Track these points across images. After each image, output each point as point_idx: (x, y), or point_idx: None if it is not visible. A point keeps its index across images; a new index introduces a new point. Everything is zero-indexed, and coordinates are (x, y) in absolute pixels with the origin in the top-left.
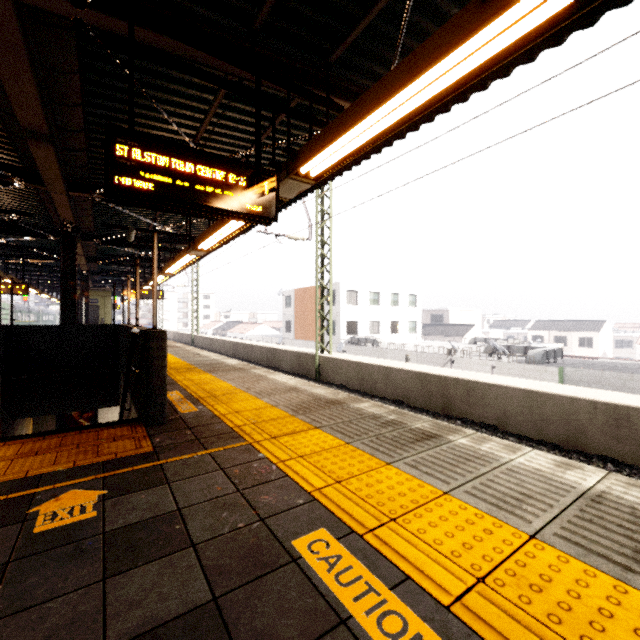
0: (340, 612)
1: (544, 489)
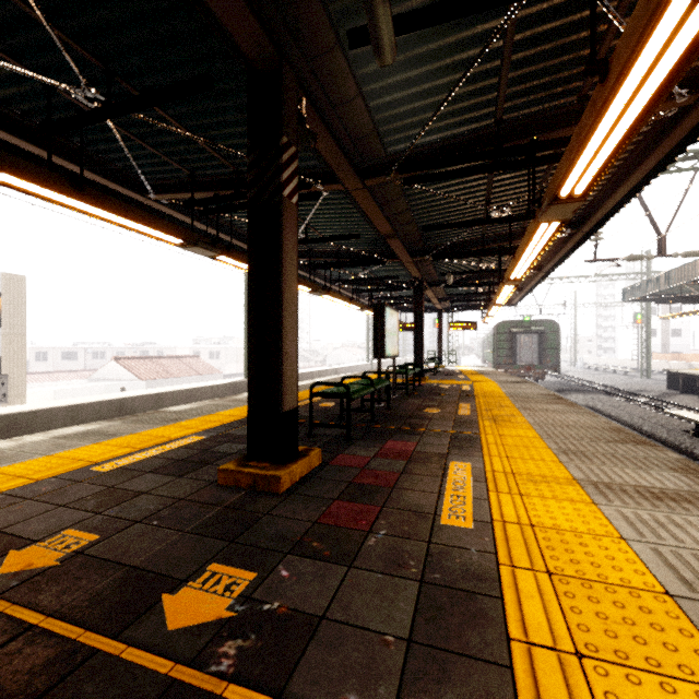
0: (149, 458)
1: (48, 443)
